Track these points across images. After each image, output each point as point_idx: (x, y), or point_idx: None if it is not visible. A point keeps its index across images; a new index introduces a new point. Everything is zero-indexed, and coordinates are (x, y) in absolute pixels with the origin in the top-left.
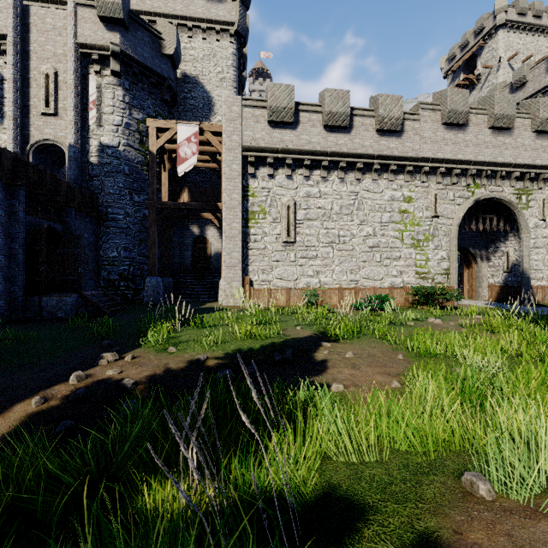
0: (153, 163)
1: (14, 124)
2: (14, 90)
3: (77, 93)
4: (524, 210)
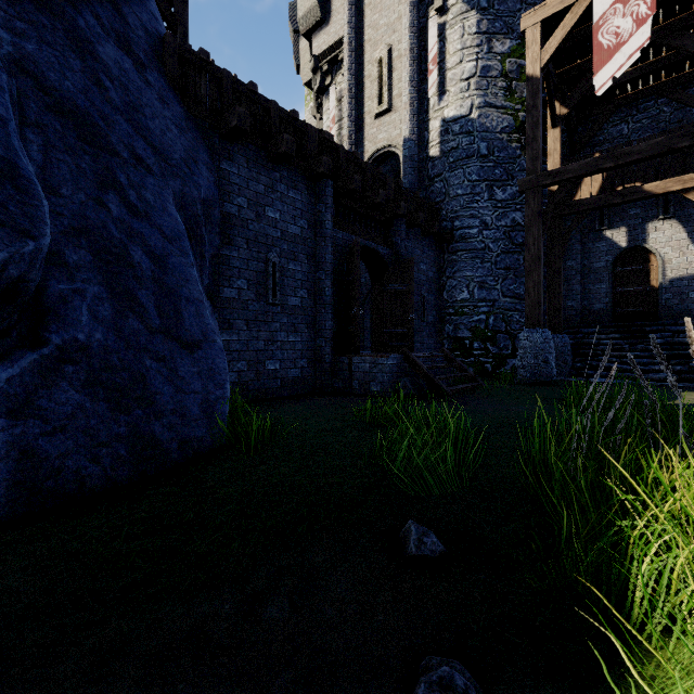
0: (535, 99)
1: (349, 143)
2: (349, 100)
3: (413, 59)
4: None
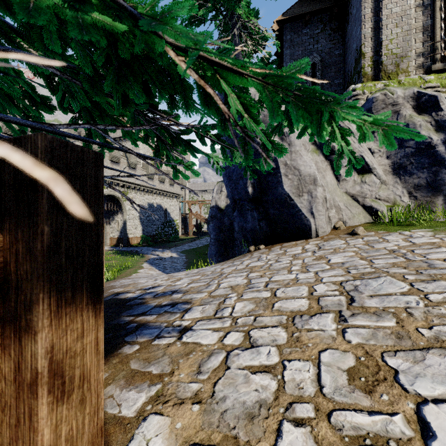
0: None
1: None
2: None
3: None
4: (125, 201)
